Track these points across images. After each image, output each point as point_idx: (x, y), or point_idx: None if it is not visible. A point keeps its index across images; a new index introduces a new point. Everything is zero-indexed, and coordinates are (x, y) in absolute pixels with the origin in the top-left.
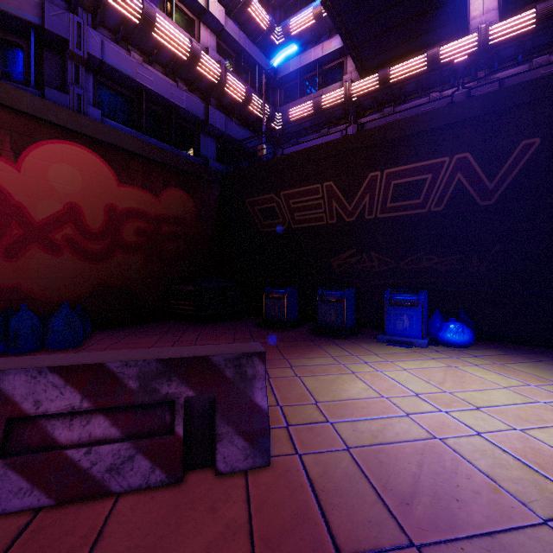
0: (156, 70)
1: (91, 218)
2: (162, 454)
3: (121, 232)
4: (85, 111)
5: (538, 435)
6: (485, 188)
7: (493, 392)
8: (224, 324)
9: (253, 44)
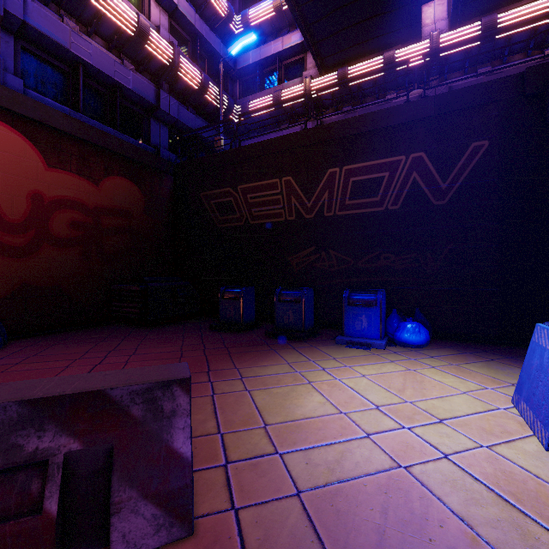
0: (97, 43)
1: (8, 206)
2: (18, 548)
3: (50, 223)
4: (0, 78)
5: (506, 452)
6: (438, 188)
7: (454, 399)
8: (174, 327)
9: (210, 30)
